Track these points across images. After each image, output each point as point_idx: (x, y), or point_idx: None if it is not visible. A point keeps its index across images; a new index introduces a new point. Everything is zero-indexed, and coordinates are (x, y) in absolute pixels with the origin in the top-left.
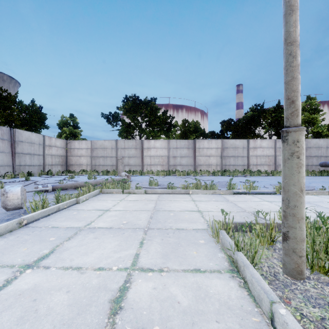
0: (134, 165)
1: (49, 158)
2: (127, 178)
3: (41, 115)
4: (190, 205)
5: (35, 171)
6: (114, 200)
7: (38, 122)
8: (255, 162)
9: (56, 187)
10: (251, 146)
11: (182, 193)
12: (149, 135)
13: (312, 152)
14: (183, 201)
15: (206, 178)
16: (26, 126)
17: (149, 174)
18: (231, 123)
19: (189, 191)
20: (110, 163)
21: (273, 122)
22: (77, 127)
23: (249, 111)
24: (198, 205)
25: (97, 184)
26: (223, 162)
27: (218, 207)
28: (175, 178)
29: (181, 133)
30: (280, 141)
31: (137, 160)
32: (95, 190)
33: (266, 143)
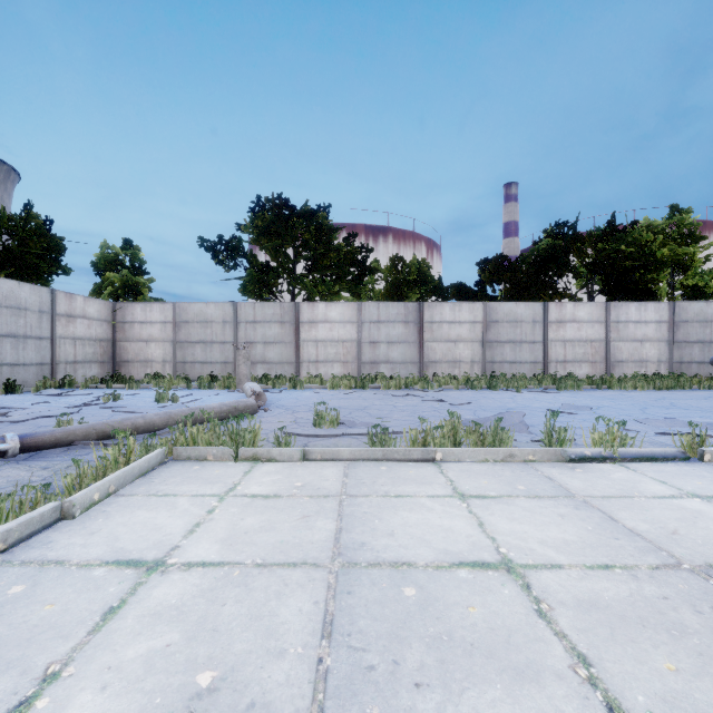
0: (279, 362)
1: (68, 346)
2: (255, 402)
3: (50, 240)
4: (461, 523)
5: (28, 380)
6: (202, 494)
7: (44, 257)
8: (562, 354)
9: (36, 440)
10: (552, 317)
11: (413, 459)
12: (313, 292)
13: (692, 332)
14: (429, 498)
15: (456, 398)
16: (13, 268)
17: (313, 384)
18: (502, 265)
19: (436, 452)
20: (221, 357)
21: (599, 262)
22: (142, 271)
23: (543, 238)
24: (487, 526)
25: (171, 422)
26: (487, 354)
27: (564, 539)
28: (379, 396)
29: (387, 288)
30: (618, 307)
31: (285, 351)
32: (148, 455)
33: (586, 310)
